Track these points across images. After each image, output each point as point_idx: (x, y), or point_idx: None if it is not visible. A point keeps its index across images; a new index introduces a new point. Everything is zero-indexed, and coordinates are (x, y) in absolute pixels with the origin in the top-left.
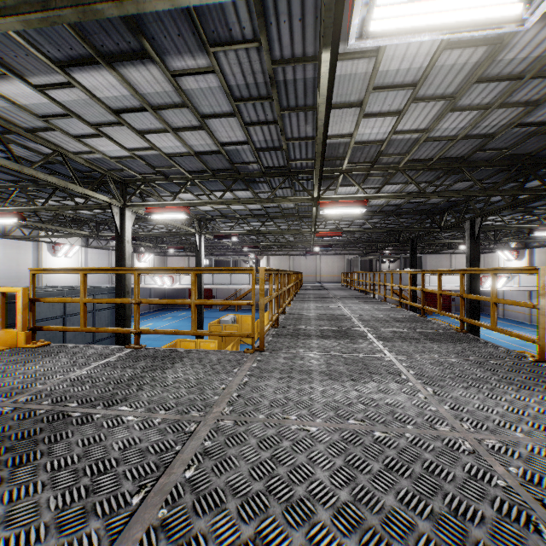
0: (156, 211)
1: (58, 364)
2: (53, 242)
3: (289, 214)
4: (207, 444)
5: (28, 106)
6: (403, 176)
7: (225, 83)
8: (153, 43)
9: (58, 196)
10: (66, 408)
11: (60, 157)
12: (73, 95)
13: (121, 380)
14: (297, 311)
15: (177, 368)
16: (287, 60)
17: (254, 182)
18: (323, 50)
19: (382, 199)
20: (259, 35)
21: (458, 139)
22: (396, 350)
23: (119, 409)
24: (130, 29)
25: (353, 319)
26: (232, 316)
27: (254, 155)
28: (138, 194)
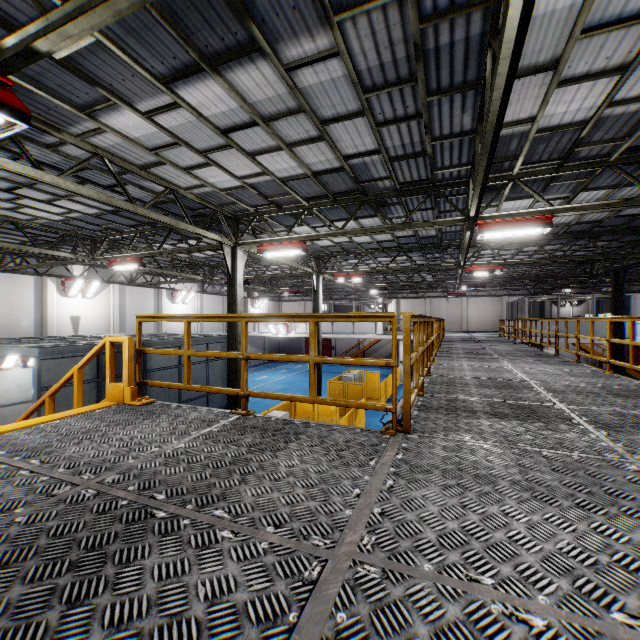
0: (269, 248)
1: (156, 430)
2: (171, 289)
3: (428, 245)
4: (340, 617)
5: (139, 139)
6: (613, 175)
7: (352, 68)
8: (262, 28)
9: (173, 239)
10: (152, 501)
11: (172, 194)
12: (180, 119)
13: (221, 463)
14: (445, 372)
15: (292, 450)
16: (442, 14)
17: (385, 204)
18: None
19: (578, 211)
20: None
21: None
22: (639, 450)
23: (214, 513)
24: (236, 14)
25: (536, 388)
26: (355, 372)
27: (387, 168)
28: (251, 231)
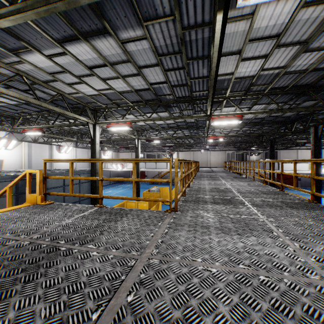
0: (113, 125)
1: (56, 215)
2: (58, 145)
3: (191, 126)
4: (142, 276)
5: (43, 68)
6: (267, 99)
7: (153, 45)
8: (110, 23)
9: (60, 119)
10: (58, 244)
11: (61, 96)
12: (67, 60)
13: (91, 227)
14: (197, 186)
15: (124, 220)
16: (191, 27)
17: (170, 106)
18: (218, 13)
19: (252, 114)
20: (174, 11)
21: (307, 72)
22: (266, 213)
23: (88, 246)
24: (97, 16)
25: (234, 191)
26: (156, 187)
27: (170, 90)
28: (103, 116)
